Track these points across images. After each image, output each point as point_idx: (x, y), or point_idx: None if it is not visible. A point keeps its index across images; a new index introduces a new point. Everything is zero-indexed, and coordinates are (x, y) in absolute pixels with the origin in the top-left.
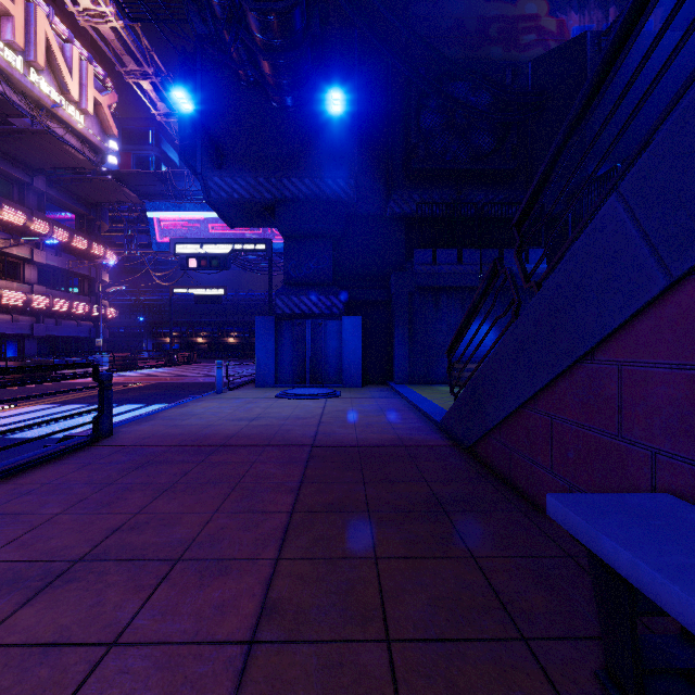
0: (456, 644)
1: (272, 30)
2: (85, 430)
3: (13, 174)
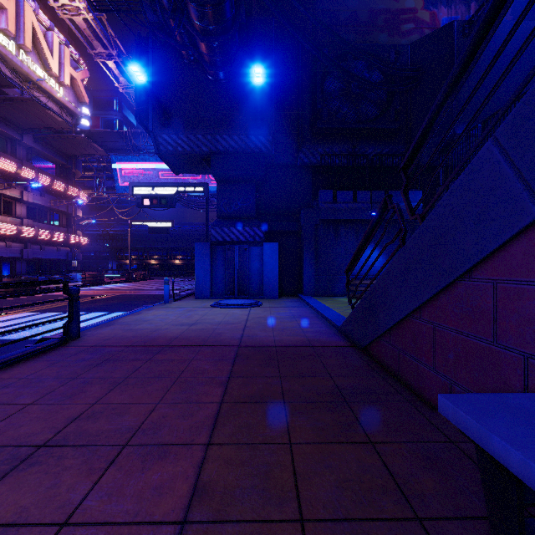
0: (360, 524)
1: (207, 18)
2: (58, 333)
3: (7, 132)
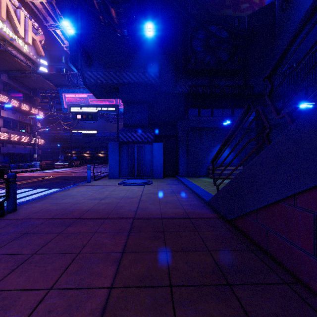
0: None
1: None
2: None
3: None
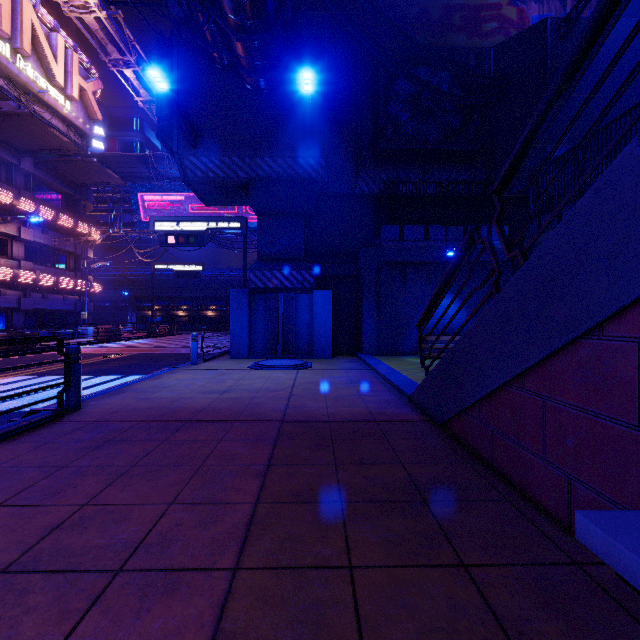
0: None
1: (244, 11)
2: (53, 404)
3: (1, 155)
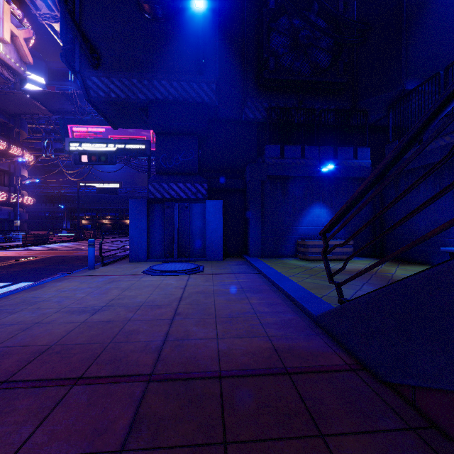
0: None
1: None
2: None
3: None
